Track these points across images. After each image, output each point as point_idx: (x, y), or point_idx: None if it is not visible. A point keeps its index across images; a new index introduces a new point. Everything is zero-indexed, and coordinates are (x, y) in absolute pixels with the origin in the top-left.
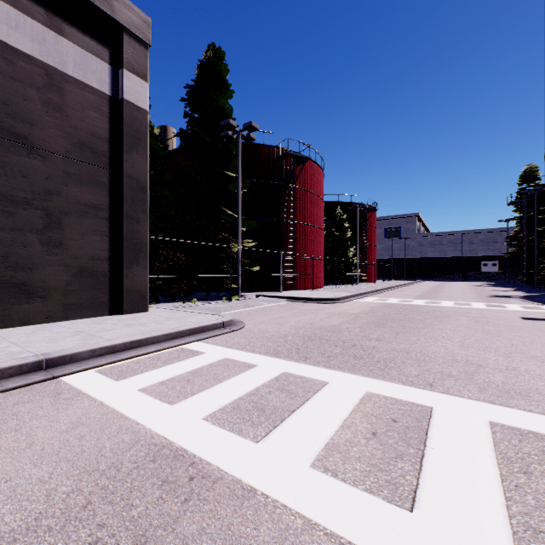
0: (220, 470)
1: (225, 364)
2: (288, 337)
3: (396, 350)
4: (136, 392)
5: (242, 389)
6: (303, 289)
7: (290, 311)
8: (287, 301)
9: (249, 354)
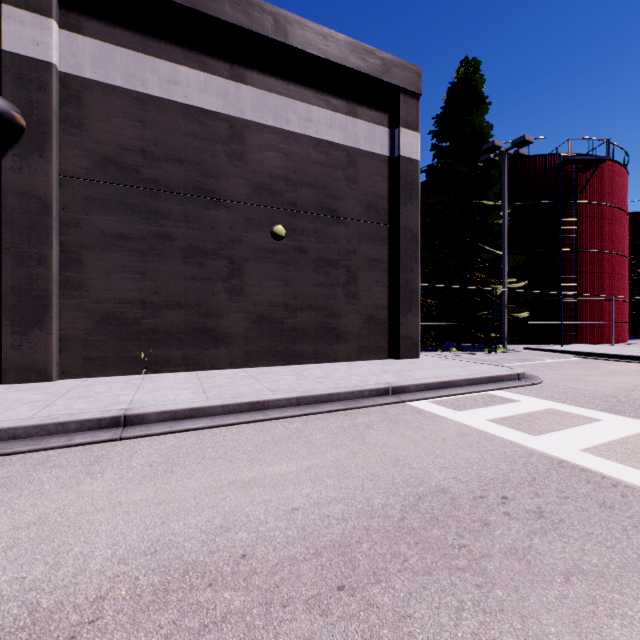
0: None
1: (556, 413)
2: (619, 398)
3: None
4: (486, 422)
5: (602, 436)
6: (592, 344)
7: (594, 369)
8: (576, 357)
9: (578, 408)
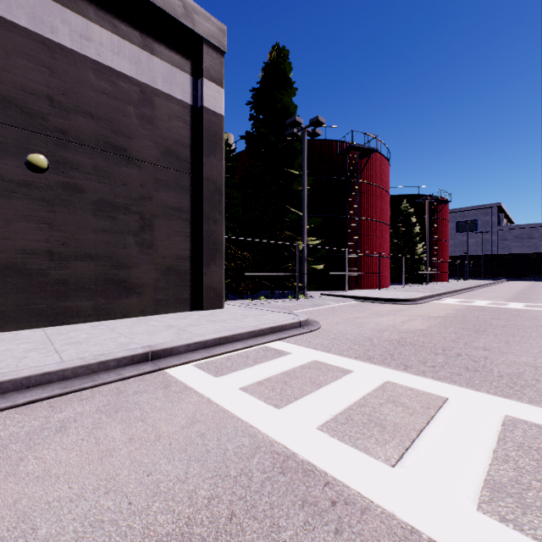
0: (363, 497)
1: (316, 366)
2: (373, 341)
3: (517, 363)
4: (238, 391)
5: (347, 397)
6: (368, 289)
7: (363, 311)
8: (355, 300)
9: (338, 357)
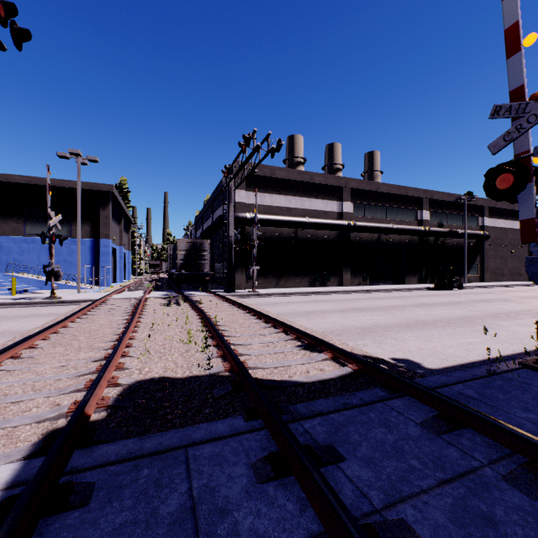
0: None
1: None
2: None
3: None
4: None
5: None
6: None
7: None
8: None
9: None
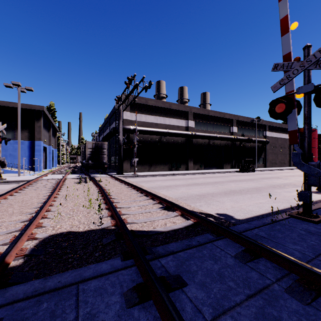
0: None
1: None
2: None
3: None
4: None
5: None
6: None
7: None
8: None
9: None
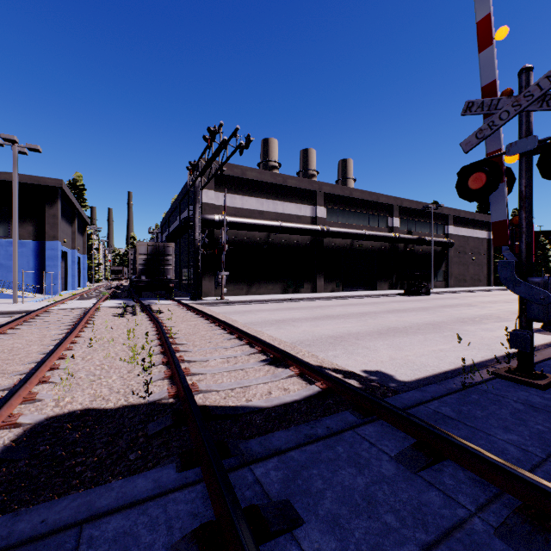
0: None
1: None
2: None
3: None
4: None
5: None
6: None
7: None
8: None
9: None
